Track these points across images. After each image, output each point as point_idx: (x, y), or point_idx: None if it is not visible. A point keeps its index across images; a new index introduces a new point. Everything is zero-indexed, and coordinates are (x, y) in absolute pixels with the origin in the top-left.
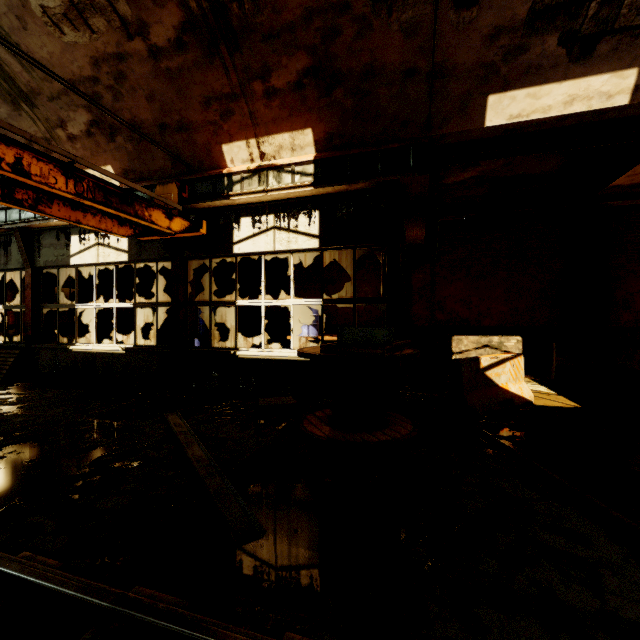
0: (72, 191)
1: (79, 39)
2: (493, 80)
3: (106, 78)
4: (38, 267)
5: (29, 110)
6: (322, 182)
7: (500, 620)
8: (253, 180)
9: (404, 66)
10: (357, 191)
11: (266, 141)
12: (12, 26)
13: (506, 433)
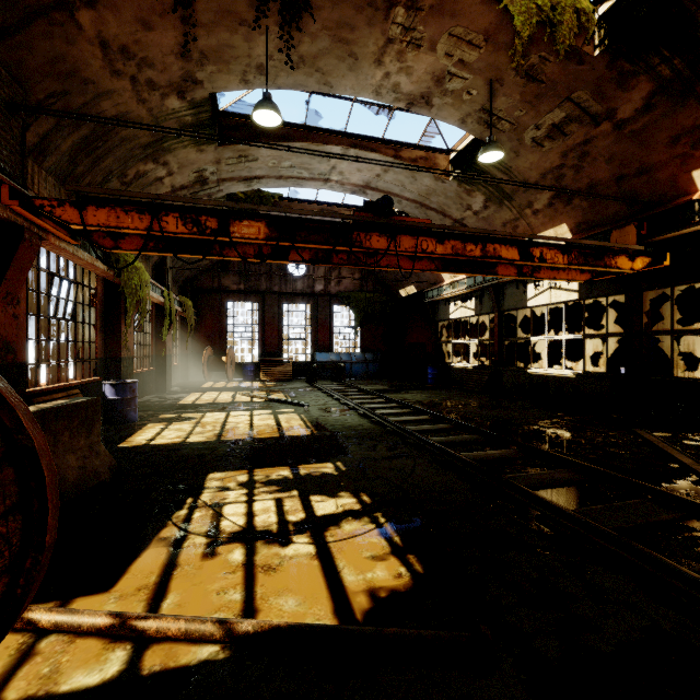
0: (565, 262)
1: (554, 145)
2: None
3: (570, 161)
4: (502, 311)
5: (508, 204)
6: None
7: None
8: None
9: None
10: None
11: None
12: (509, 159)
13: None
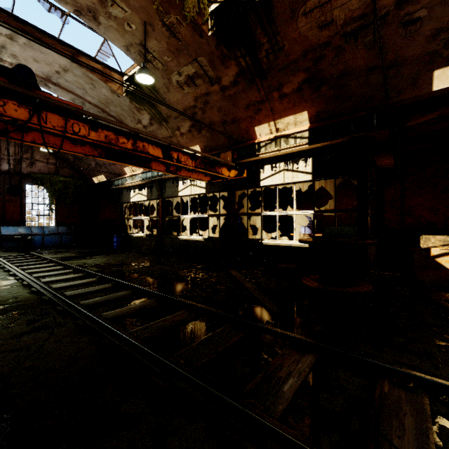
0: (194, 166)
1: (190, 90)
2: (437, 61)
3: (200, 105)
4: (164, 198)
5: (165, 125)
6: (313, 142)
7: (395, 352)
8: (272, 144)
9: (367, 66)
10: (336, 144)
11: (279, 122)
12: (164, 91)
13: (446, 298)
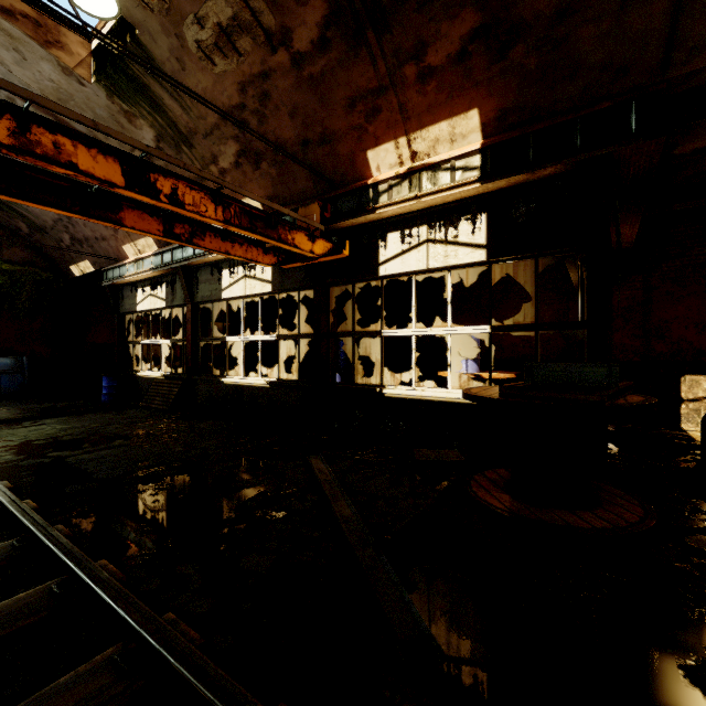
0: (220, 218)
1: (228, 67)
2: None
3: (252, 102)
4: (196, 302)
5: (188, 151)
6: (492, 174)
7: None
8: (402, 186)
9: None
10: (542, 180)
11: (418, 137)
12: (174, 70)
13: None
